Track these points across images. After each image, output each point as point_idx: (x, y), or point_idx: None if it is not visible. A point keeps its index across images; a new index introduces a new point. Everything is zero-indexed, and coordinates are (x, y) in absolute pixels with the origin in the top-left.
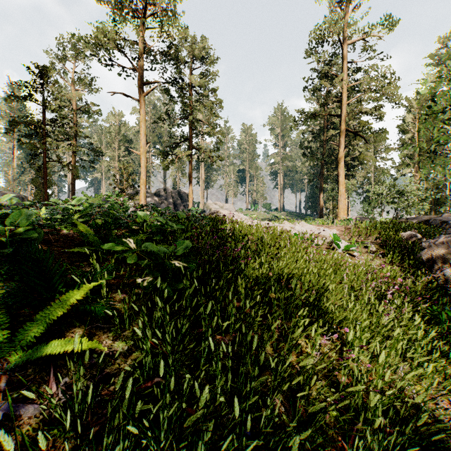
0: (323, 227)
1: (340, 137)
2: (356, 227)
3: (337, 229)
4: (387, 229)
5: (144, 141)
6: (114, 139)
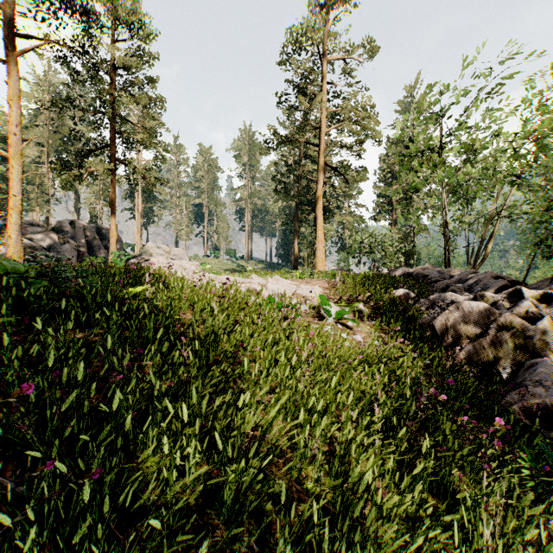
0: (303, 284)
1: (318, 171)
2: (341, 282)
3: (320, 285)
4: (378, 285)
5: (17, 135)
6: None
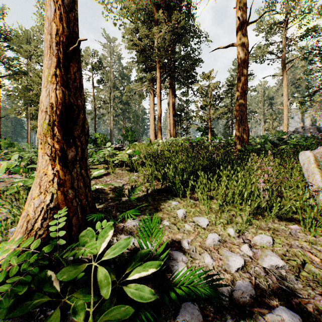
0: None
1: None
2: None
3: None
4: None
5: (285, 99)
6: (260, 101)
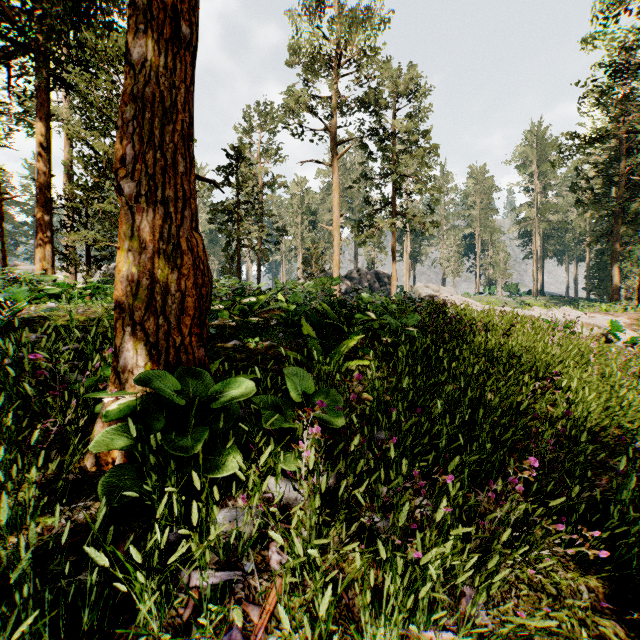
0: (600, 315)
1: None
2: None
3: (627, 317)
4: None
5: (337, 214)
6: (297, 213)
